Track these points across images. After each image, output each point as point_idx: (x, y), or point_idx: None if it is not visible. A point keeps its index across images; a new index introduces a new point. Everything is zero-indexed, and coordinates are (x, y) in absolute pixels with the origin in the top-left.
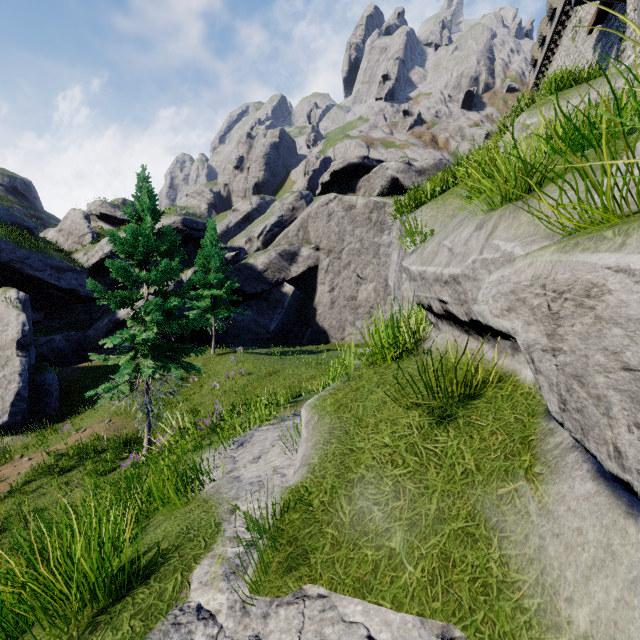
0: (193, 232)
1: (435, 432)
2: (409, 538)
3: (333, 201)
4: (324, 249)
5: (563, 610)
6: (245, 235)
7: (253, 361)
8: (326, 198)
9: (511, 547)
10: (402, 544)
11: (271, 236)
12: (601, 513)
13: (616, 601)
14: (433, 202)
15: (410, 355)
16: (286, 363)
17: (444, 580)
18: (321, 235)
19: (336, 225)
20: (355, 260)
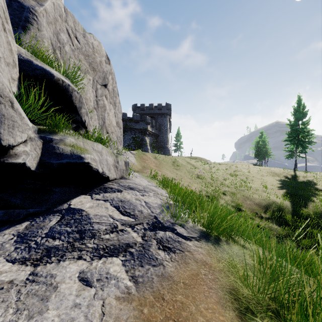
0: None
1: None
2: None
3: None
4: None
5: None
6: None
7: None
8: None
9: None
10: None
11: None
12: None
13: None
14: None
15: None
16: None
17: None
18: None
19: None
20: None
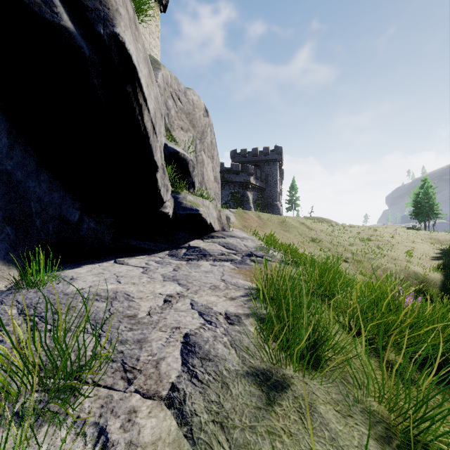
0: None
1: None
2: None
3: None
4: None
5: None
6: None
7: None
8: None
9: None
10: None
11: None
12: None
13: None
14: None
15: None
16: None
17: None
18: None
19: None
20: None
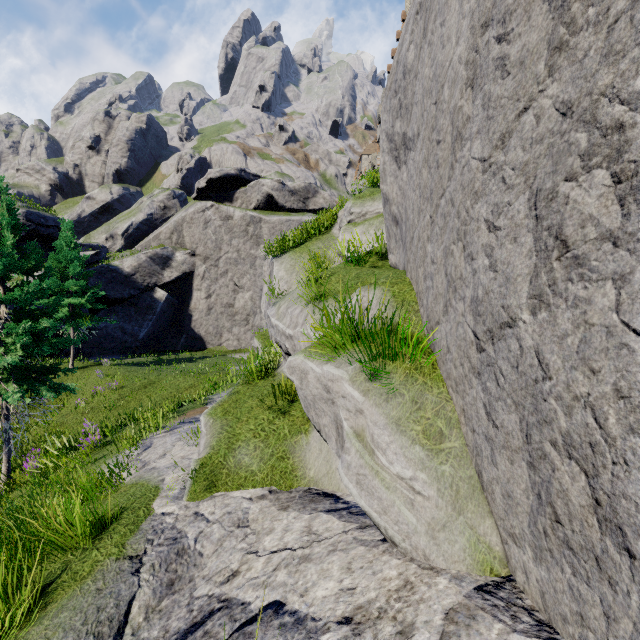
0: (40, 228)
1: (275, 420)
2: (260, 464)
3: (210, 209)
4: (200, 255)
5: (308, 472)
6: (106, 231)
7: (124, 374)
8: (203, 205)
9: (296, 458)
10: (257, 467)
11: (139, 234)
12: (321, 439)
13: (320, 464)
14: (293, 253)
15: (269, 376)
16: (162, 374)
17: (271, 474)
18: (197, 241)
19: (213, 233)
20: (232, 269)
